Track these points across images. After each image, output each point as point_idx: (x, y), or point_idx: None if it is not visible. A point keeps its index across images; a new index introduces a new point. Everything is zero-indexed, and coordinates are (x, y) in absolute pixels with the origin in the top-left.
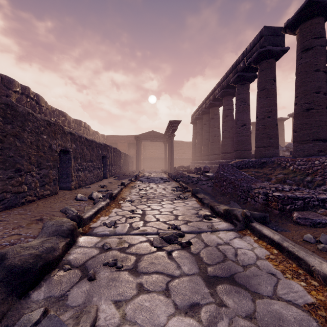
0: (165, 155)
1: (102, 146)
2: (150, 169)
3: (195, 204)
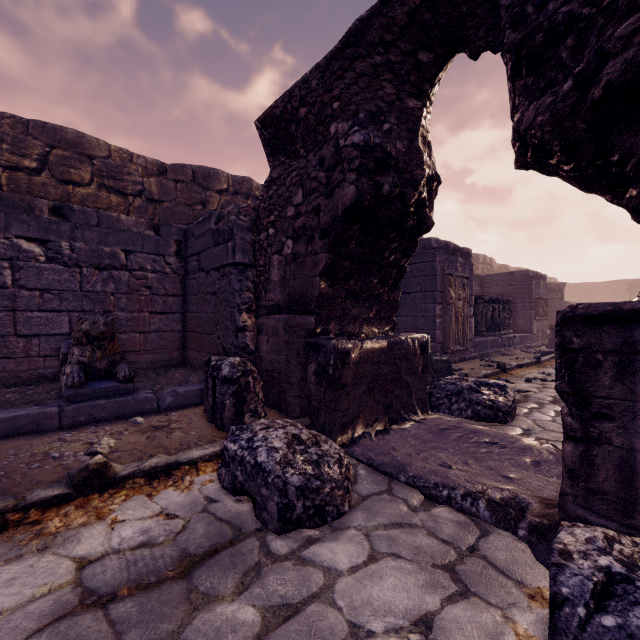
0: None
1: None
2: None
3: None
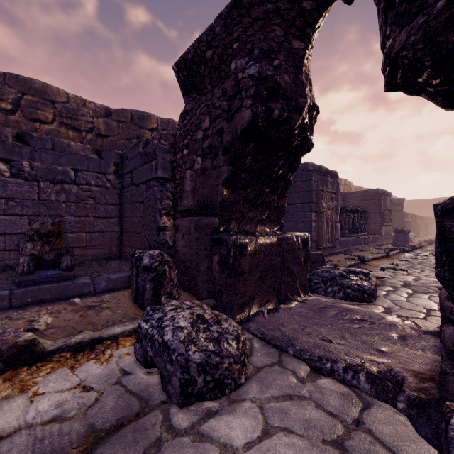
0: None
1: (425, 218)
2: None
3: None
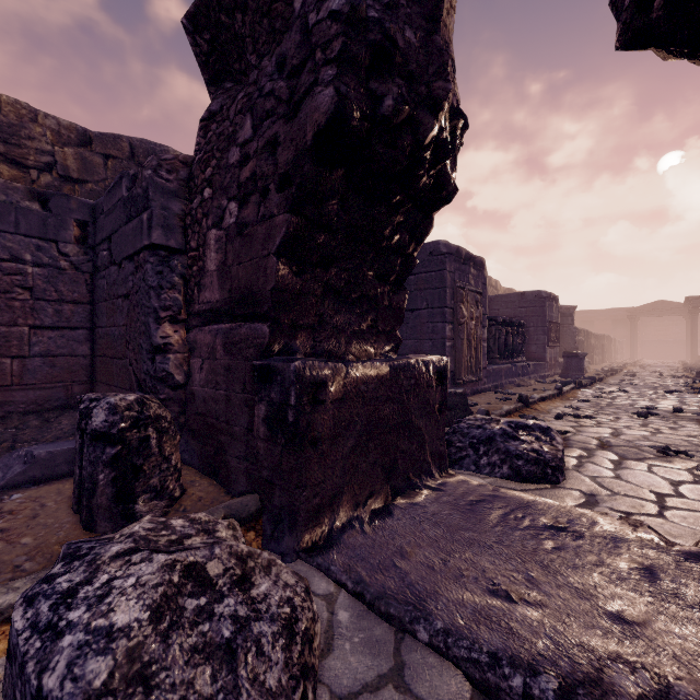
0: (687, 337)
1: (601, 337)
2: (656, 360)
3: (678, 371)
